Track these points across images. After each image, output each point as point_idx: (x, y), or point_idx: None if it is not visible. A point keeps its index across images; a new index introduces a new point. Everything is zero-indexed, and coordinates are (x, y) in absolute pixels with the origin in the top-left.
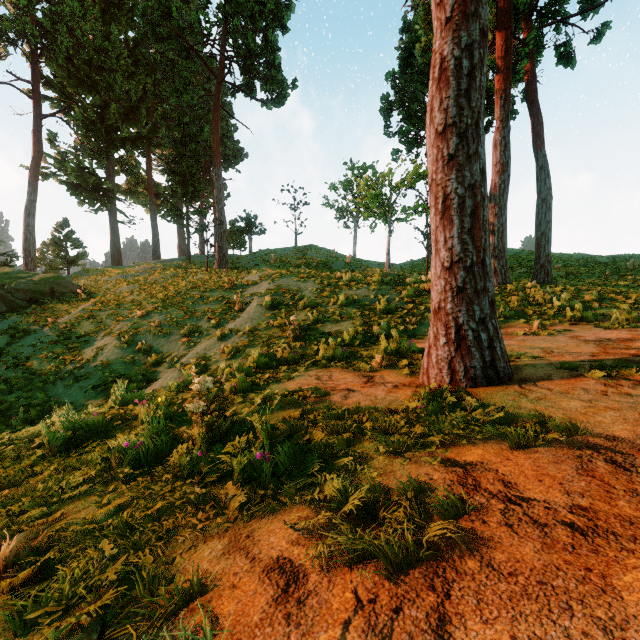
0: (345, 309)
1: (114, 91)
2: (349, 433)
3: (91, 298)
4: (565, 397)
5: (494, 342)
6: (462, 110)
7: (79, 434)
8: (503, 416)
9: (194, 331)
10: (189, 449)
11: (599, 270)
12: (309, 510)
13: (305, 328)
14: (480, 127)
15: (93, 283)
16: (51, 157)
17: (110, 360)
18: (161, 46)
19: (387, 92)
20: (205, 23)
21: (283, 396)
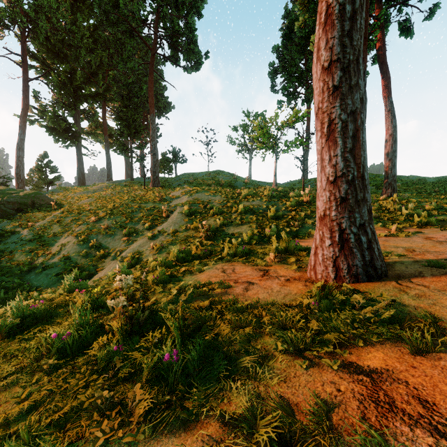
0: (244, 216)
1: (80, 62)
2: (251, 327)
3: (60, 208)
4: (444, 295)
5: (372, 244)
6: (345, 48)
7: (26, 319)
8: (392, 314)
9: (132, 232)
10: (109, 340)
11: (429, 187)
12: (213, 428)
13: (214, 230)
14: (360, 63)
15: (63, 197)
16: (35, 108)
17: (70, 254)
18: (112, 28)
19: (273, 61)
20: (143, 11)
21: (195, 287)
